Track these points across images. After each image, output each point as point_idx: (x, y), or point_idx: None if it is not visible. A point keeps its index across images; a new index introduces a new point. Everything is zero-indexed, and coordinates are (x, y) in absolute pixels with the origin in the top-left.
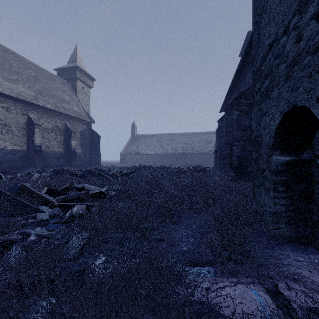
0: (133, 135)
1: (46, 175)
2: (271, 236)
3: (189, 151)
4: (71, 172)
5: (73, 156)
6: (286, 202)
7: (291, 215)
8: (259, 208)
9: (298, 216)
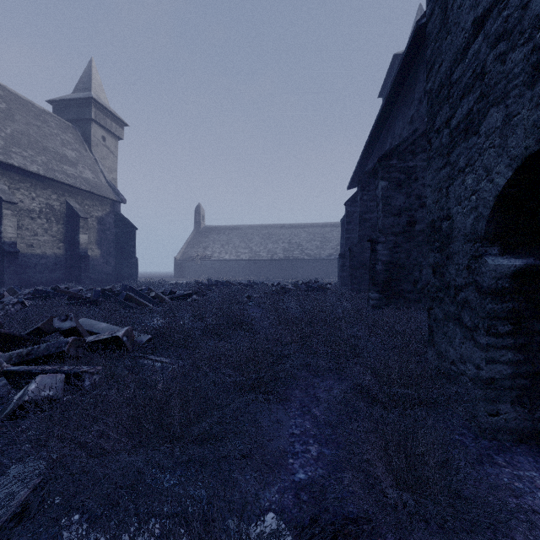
0: (198, 228)
1: (9, 301)
2: (483, 430)
3: (295, 256)
4: (72, 294)
5: (82, 264)
6: (514, 357)
7: (525, 383)
8: (447, 366)
9: (539, 385)
